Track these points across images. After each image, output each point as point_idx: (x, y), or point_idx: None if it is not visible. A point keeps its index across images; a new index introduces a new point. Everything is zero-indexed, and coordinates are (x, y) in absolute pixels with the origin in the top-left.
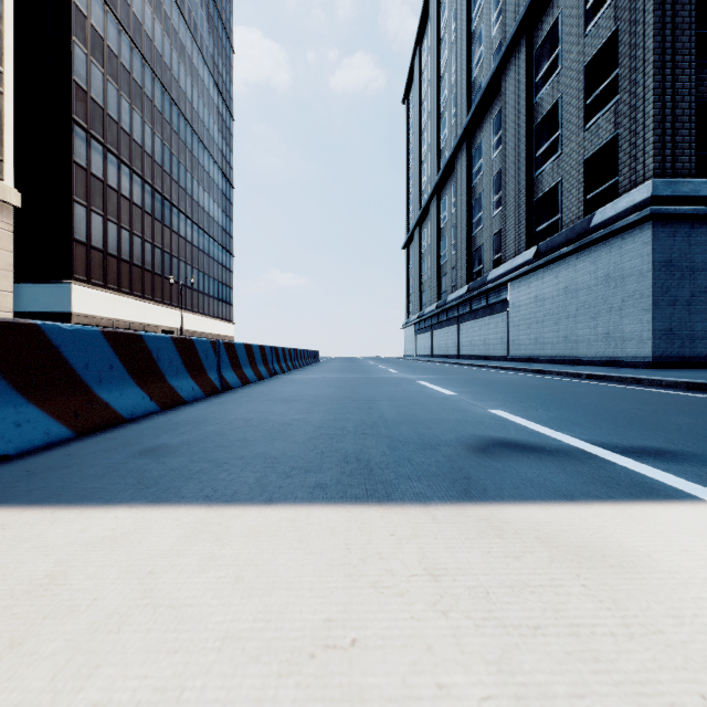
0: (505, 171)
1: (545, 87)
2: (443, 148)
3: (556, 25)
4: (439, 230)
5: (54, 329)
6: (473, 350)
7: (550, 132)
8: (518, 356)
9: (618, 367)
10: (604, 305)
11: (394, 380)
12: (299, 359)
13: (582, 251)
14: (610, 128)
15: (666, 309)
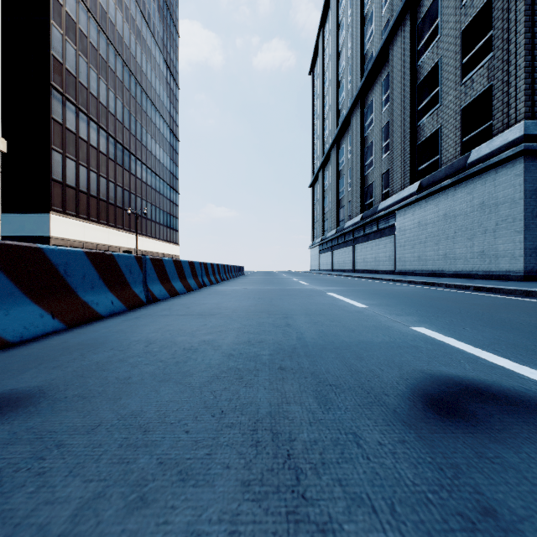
0: (392, 122)
1: (426, 53)
2: (341, 107)
3: (435, 1)
4: (338, 172)
5: None
6: (366, 266)
7: (431, 88)
8: (404, 270)
9: (492, 279)
10: (480, 228)
11: (307, 292)
12: (227, 273)
13: (460, 184)
14: (483, 82)
15: (536, 231)
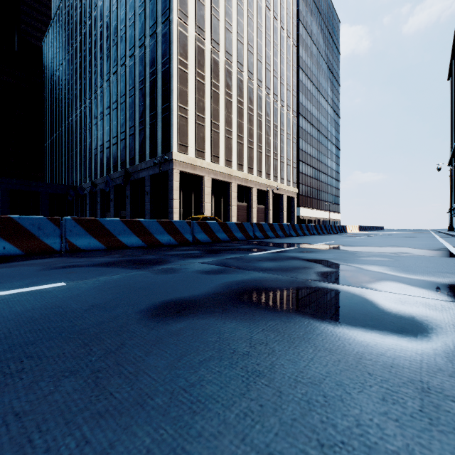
0: None
1: None
2: None
3: None
4: None
5: (360, 226)
6: None
7: None
8: None
9: None
10: None
11: None
12: (375, 229)
13: None
14: None
15: None
